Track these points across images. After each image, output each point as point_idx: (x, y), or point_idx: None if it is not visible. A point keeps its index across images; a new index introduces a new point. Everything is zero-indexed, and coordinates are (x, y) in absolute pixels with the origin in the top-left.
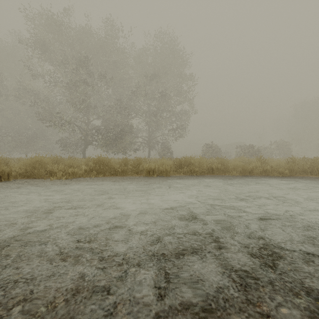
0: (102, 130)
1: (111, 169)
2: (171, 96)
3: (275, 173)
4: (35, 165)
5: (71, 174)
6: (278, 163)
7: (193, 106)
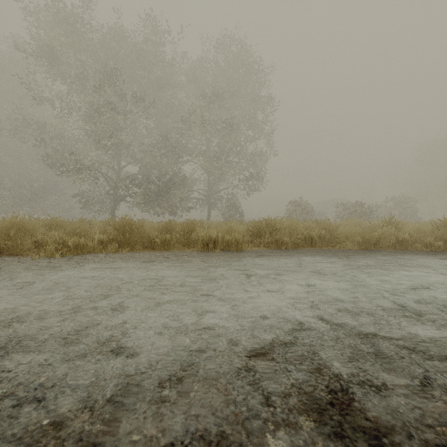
0: (140, 181)
1: (145, 238)
2: (241, 130)
3: (419, 246)
4: (10, 233)
5: (73, 248)
6: (420, 228)
7: (272, 146)
